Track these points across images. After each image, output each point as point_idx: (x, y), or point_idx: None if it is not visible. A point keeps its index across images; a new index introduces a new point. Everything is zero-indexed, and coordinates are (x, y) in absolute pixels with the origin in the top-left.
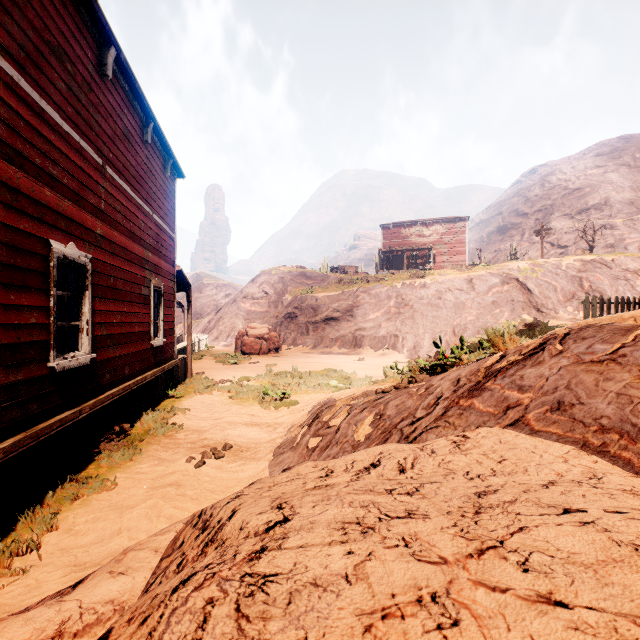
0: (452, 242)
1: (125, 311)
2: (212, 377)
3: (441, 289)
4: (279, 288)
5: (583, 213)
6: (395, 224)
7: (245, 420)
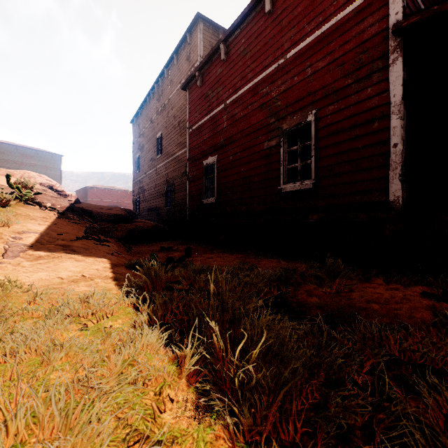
0: None
1: (242, 171)
2: None
3: None
4: None
5: None
6: None
7: None
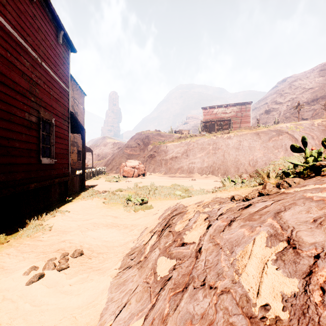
0: (242, 116)
1: None
2: (99, 189)
3: (240, 139)
4: (146, 141)
5: (315, 101)
6: (210, 107)
7: (108, 221)
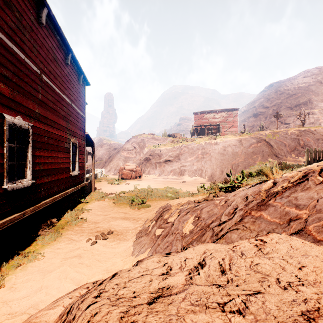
0: (230, 121)
1: (54, 156)
2: (105, 191)
3: (225, 145)
4: (141, 145)
5: (297, 106)
6: (201, 112)
7: (121, 216)
